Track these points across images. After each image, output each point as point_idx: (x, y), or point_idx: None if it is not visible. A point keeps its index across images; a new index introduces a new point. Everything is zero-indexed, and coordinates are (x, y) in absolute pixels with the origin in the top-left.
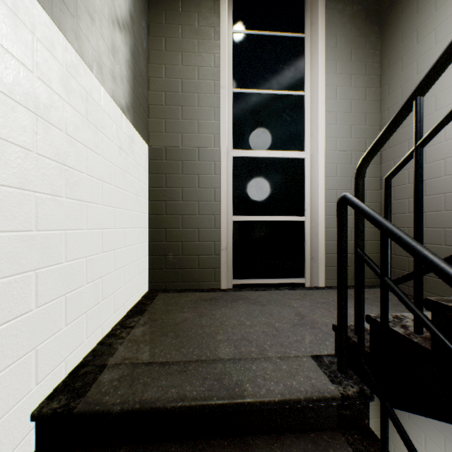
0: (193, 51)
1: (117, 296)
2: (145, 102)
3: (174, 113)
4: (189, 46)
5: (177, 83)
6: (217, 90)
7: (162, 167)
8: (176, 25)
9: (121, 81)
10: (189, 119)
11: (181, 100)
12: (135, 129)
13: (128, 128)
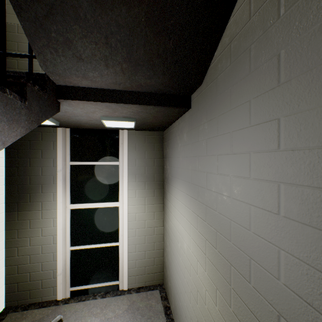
0: None
1: None
2: None
3: None
4: None
5: None
6: None
7: (15, 38)
8: None
9: None
10: None
11: None
12: None
13: None
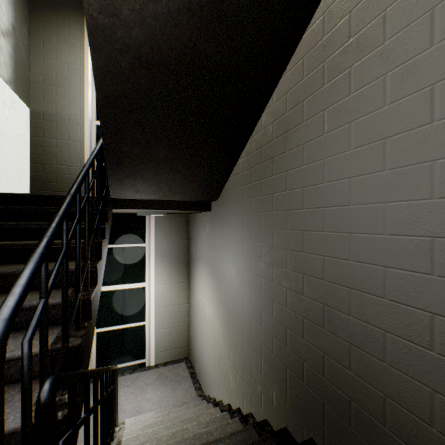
0: (65, 53)
1: (2, 185)
2: (27, 80)
3: (50, 90)
4: (62, 49)
5: (53, 72)
6: (83, 81)
7: (41, 124)
8: (52, 34)
9: (5, 66)
10: (62, 96)
11: (56, 83)
12: (17, 95)
13: (11, 93)
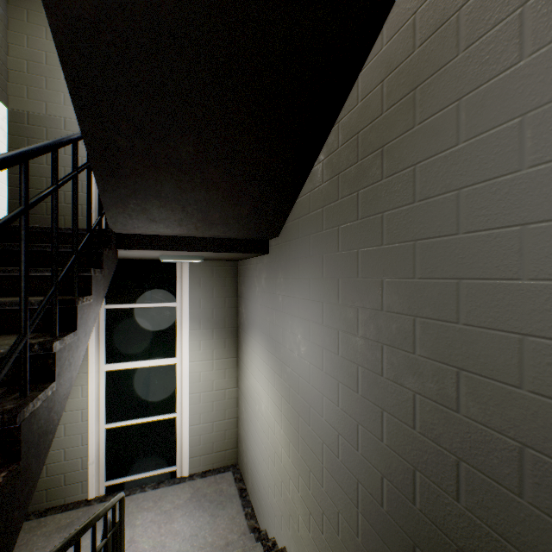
0: None
1: None
2: (3, 65)
3: (37, 82)
4: None
5: (41, 55)
6: None
7: (25, 131)
8: (40, 0)
9: None
10: (55, 91)
11: (46, 72)
12: None
13: None
